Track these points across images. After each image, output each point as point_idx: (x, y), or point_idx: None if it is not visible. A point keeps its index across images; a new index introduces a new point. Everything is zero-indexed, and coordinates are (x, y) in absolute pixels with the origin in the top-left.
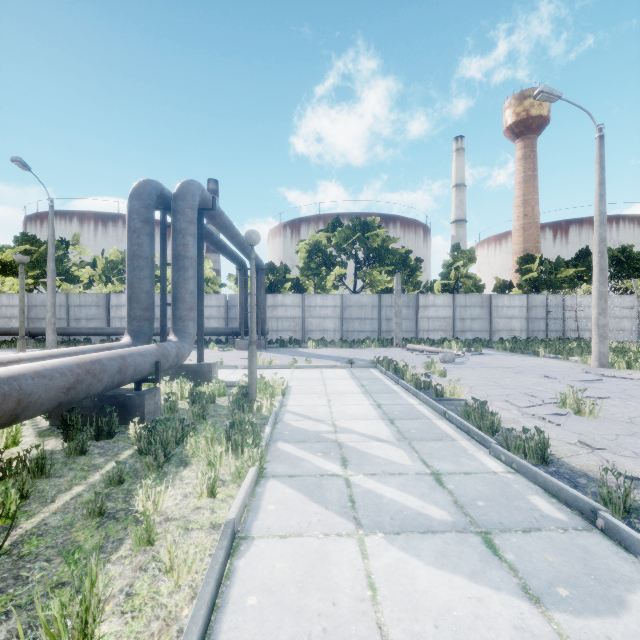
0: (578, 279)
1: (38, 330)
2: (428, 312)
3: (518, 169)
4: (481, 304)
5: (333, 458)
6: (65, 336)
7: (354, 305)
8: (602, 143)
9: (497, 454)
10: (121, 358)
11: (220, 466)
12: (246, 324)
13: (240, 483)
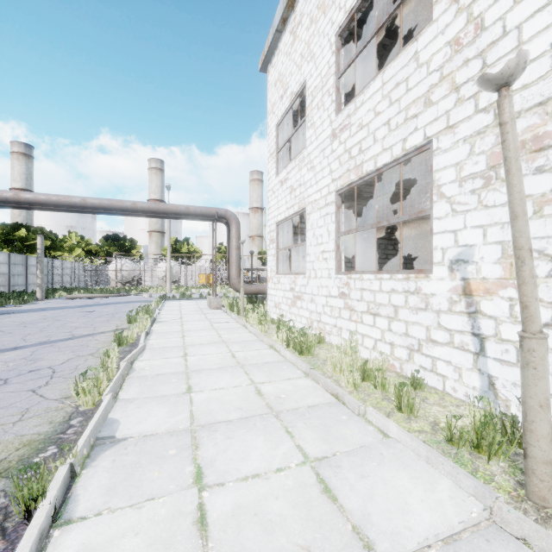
0: None
1: None
2: None
3: None
4: (23, 263)
5: None
6: None
7: None
8: None
9: None
10: None
11: None
12: None
13: None
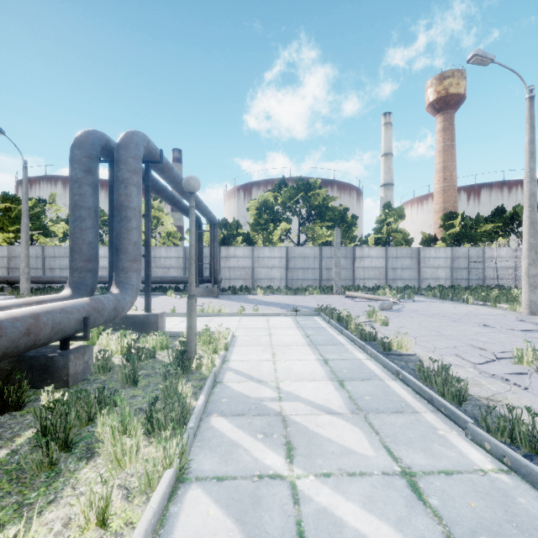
0: (494, 233)
1: (15, 279)
2: (363, 262)
3: (438, 139)
4: (410, 255)
5: (276, 443)
6: (41, 284)
7: (298, 256)
8: (532, 103)
9: (478, 439)
10: (32, 317)
11: (130, 463)
12: (201, 273)
13: (150, 494)
